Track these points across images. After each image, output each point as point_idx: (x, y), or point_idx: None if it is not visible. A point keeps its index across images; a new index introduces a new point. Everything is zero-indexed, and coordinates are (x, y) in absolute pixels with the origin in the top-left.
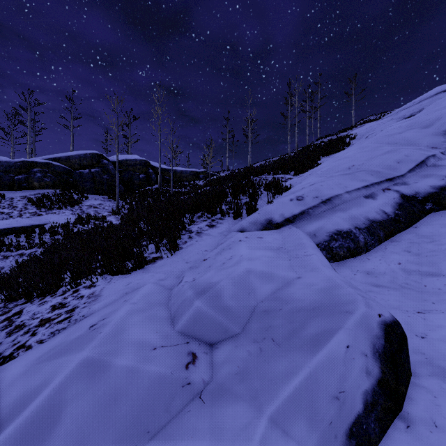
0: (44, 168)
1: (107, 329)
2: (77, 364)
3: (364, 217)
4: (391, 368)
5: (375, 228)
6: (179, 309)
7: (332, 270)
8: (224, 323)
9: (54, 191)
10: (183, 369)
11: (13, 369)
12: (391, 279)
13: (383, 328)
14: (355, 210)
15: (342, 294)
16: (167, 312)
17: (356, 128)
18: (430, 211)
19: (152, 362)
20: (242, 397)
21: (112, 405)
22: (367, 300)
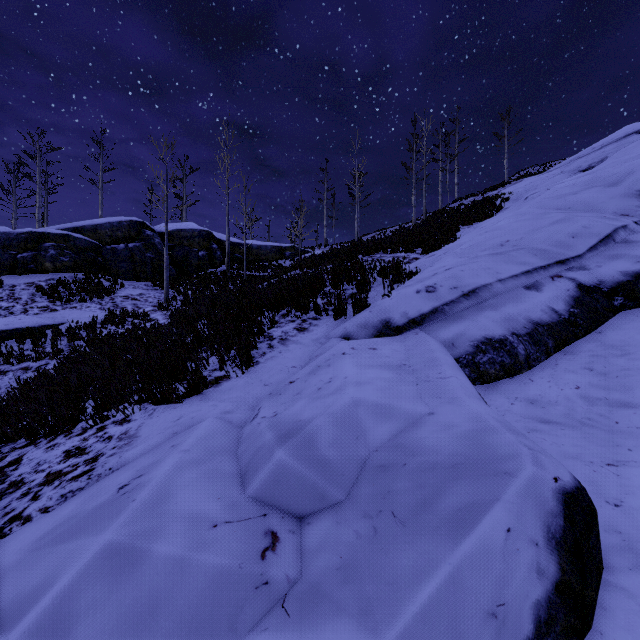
0: (60, 242)
1: (144, 495)
2: (95, 553)
3: (525, 318)
4: (575, 562)
5: (542, 334)
6: (253, 460)
7: (480, 402)
8: (319, 485)
9: (75, 276)
10: (258, 560)
11: (1, 557)
12: (567, 411)
13: (562, 500)
14: (512, 307)
15: (497, 443)
16: (235, 465)
17: (510, 185)
18: (620, 309)
19: (211, 549)
20: (346, 610)
21: (148, 621)
22: (536, 453)
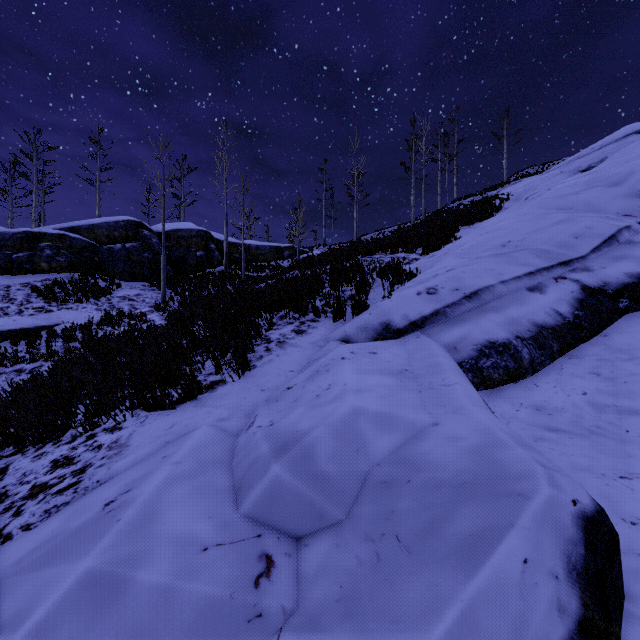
0: (56, 242)
1: (130, 514)
2: (73, 583)
3: (529, 321)
4: (598, 596)
5: (546, 337)
6: (247, 474)
7: (487, 412)
8: (317, 503)
9: (71, 276)
10: (251, 588)
11: None
12: (574, 418)
13: (582, 525)
14: (515, 309)
15: (509, 460)
16: (229, 478)
17: (509, 185)
18: (625, 311)
19: (200, 576)
20: None
21: None
22: (551, 472)
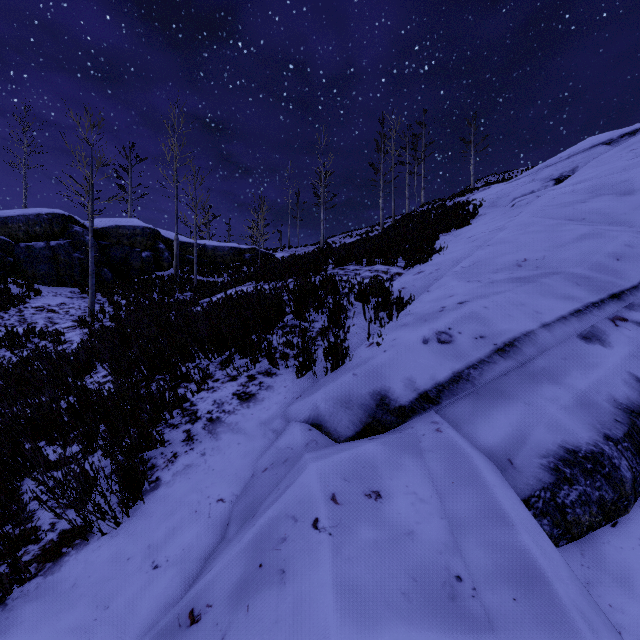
0: None
1: None
2: None
3: (608, 399)
4: None
5: None
6: None
7: None
8: None
9: None
10: None
11: None
12: None
13: None
14: (581, 377)
15: None
16: None
17: (479, 191)
18: None
19: None
20: None
21: None
22: None
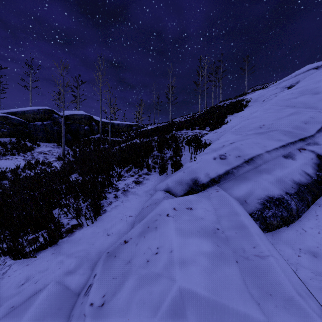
0: (1, 120)
1: None
2: None
3: (290, 180)
4: None
5: (304, 192)
6: None
7: (319, 310)
8: None
9: (10, 140)
10: None
11: None
12: None
13: None
14: (280, 171)
15: None
16: None
17: (249, 94)
18: None
19: None
20: None
21: None
22: None
